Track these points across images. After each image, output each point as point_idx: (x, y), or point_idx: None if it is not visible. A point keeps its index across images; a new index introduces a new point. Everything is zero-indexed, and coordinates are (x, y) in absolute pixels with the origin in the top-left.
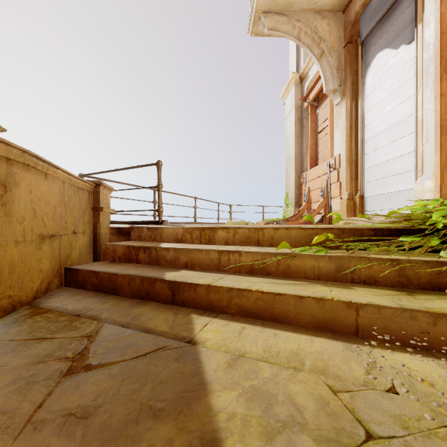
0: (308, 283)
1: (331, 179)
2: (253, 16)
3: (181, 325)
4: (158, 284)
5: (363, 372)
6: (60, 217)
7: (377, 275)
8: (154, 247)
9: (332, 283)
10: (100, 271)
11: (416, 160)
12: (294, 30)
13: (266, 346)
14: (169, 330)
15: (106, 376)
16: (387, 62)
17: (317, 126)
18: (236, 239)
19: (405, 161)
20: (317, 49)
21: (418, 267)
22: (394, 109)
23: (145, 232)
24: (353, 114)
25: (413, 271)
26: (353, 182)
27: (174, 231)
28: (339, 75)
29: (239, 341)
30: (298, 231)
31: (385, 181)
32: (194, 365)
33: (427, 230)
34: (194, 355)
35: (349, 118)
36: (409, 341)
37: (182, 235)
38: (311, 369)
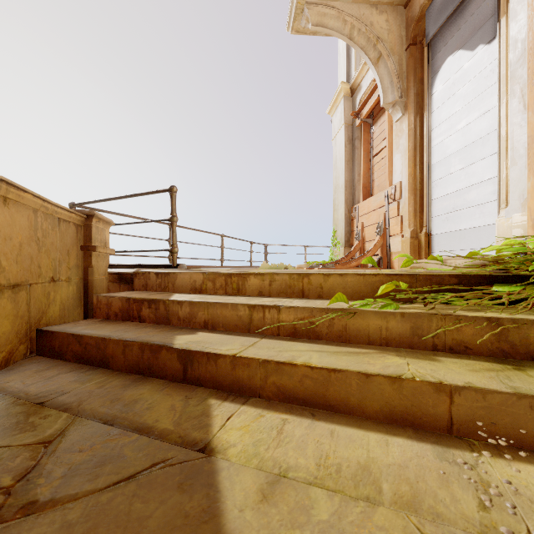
0: (373, 351)
1: (390, 212)
2: (294, 8)
3: (194, 419)
4: (164, 354)
5: (475, 505)
6: (29, 259)
7: (469, 340)
8: (162, 300)
9: (406, 352)
10: (84, 334)
11: (498, 189)
12: (345, 26)
13: (320, 456)
14: (174, 427)
15: (56, 526)
16: (460, 67)
17: (372, 148)
18: (273, 289)
19: (484, 190)
20: (373, 51)
21: (527, 330)
22: (470, 125)
23: (153, 279)
24: (417, 133)
25: (519, 334)
26: (417, 216)
27: (191, 278)
28: (400, 83)
29: (278, 446)
30: (356, 278)
31: (458, 214)
32: (207, 498)
33: (531, 278)
34: (209, 476)
35: (412, 137)
36: (529, 443)
37: (202, 283)
38: (393, 501)
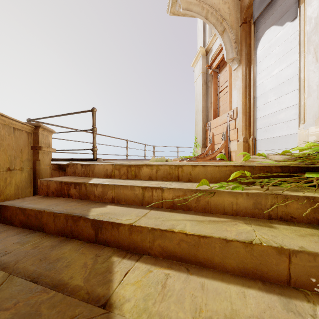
0: (228, 219)
1: (230, 126)
2: None
3: (99, 275)
4: (82, 222)
5: None
6: None
7: (293, 212)
8: (83, 183)
9: (250, 220)
10: (27, 208)
11: (299, 111)
12: (203, 11)
13: (195, 309)
14: (84, 283)
15: None
16: (274, 36)
17: (218, 87)
18: (158, 175)
19: (289, 112)
20: (220, 26)
21: None
22: (280, 72)
23: (79, 168)
24: (247, 77)
25: None
26: (247, 129)
27: (104, 168)
28: (236, 47)
29: (163, 300)
30: (213, 168)
31: (273, 127)
32: None
33: None
34: None
35: (244, 80)
36: None
37: (111, 171)
38: None
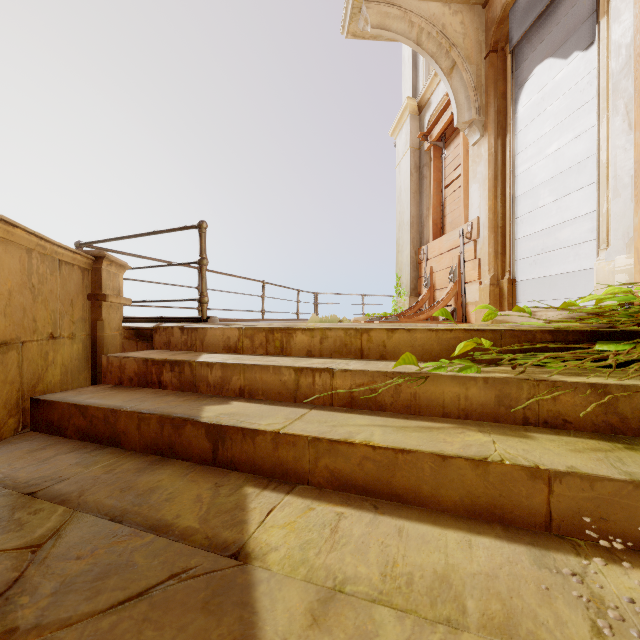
0: (450, 425)
1: (465, 254)
2: (350, 6)
3: (225, 514)
4: (189, 429)
5: (587, 629)
6: (22, 311)
7: (568, 411)
8: (187, 362)
9: (491, 426)
10: (89, 405)
11: (597, 226)
12: (411, 29)
13: (385, 562)
14: (200, 525)
15: None
16: (551, 79)
17: (443, 176)
18: (325, 348)
19: (579, 227)
20: (445, 59)
21: None
22: (563, 149)
23: (177, 335)
24: (498, 158)
25: (630, 405)
26: (498, 259)
27: (224, 334)
28: (477, 99)
29: (332, 549)
30: (427, 334)
31: (548, 257)
32: (240, 622)
33: None
34: (243, 591)
35: (493, 163)
36: None
37: (237, 340)
38: (481, 625)
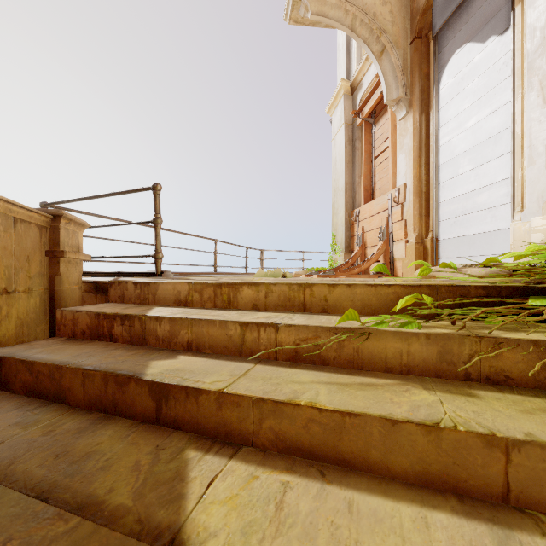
0: (394, 382)
1: (393, 216)
2: None
3: (162, 486)
4: (133, 387)
5: None
6: None
7: (510, 368)
8: (137, 316)
9: (434, 382)
10: (35, 360)
11: (513, 191)
12: (346, 17)
13: None
14: (133, 502)
15: None
16: (470, 61)
17: (373, 148)
18: (270, 302)
19: (496, 192)
20: (376, 44)
21: None
22: (481, 122)
23: (131, 289)
24: (422, 132)
25: None
26: (422, 221)
27: (174, 288)
28: (404, 79)
29: (277, 534)
30: (366, 289)
31: (468, 218)
32: None
33: None
34: None
35: (418, 136)
36: None
37: (187, 294)
38: None
